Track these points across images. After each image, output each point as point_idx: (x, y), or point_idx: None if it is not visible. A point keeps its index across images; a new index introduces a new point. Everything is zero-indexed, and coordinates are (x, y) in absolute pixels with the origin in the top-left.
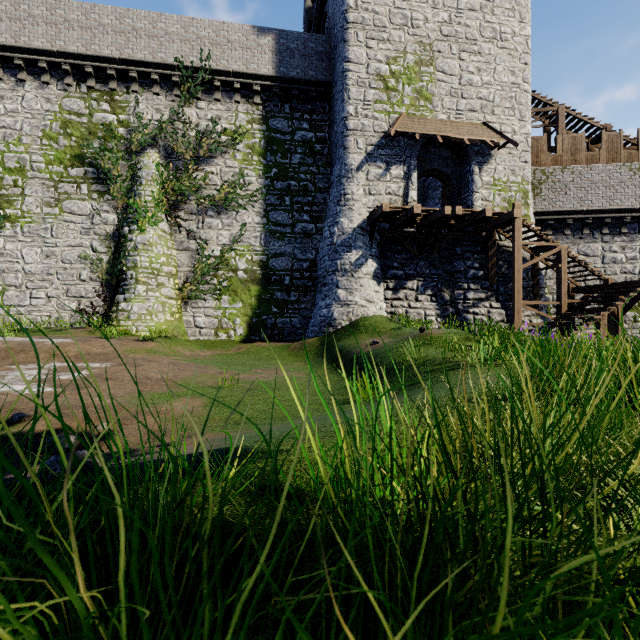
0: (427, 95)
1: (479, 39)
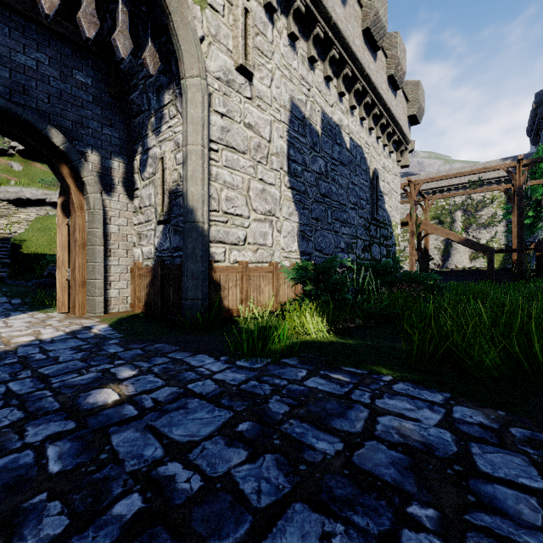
0: None
1: None
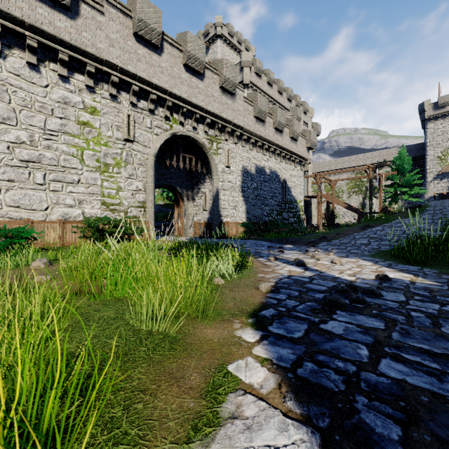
0: None
1: None
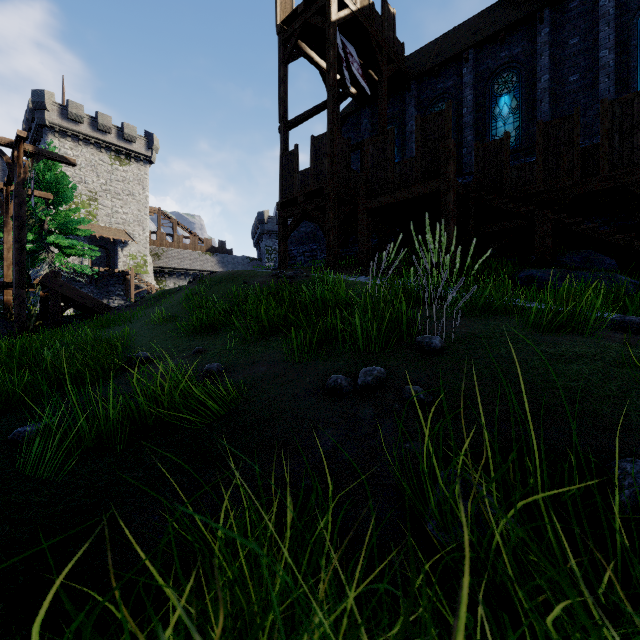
0: (94, 214)
1: (122, 194)
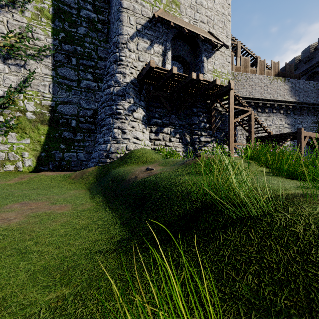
0: (177, 2)
1: None
